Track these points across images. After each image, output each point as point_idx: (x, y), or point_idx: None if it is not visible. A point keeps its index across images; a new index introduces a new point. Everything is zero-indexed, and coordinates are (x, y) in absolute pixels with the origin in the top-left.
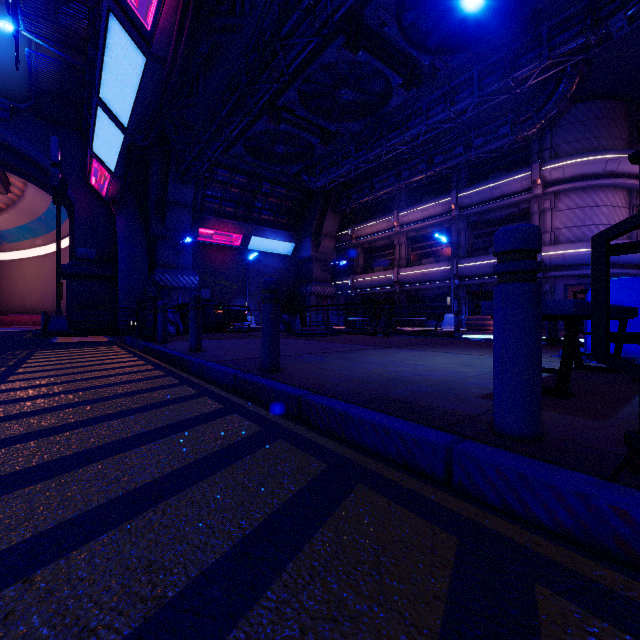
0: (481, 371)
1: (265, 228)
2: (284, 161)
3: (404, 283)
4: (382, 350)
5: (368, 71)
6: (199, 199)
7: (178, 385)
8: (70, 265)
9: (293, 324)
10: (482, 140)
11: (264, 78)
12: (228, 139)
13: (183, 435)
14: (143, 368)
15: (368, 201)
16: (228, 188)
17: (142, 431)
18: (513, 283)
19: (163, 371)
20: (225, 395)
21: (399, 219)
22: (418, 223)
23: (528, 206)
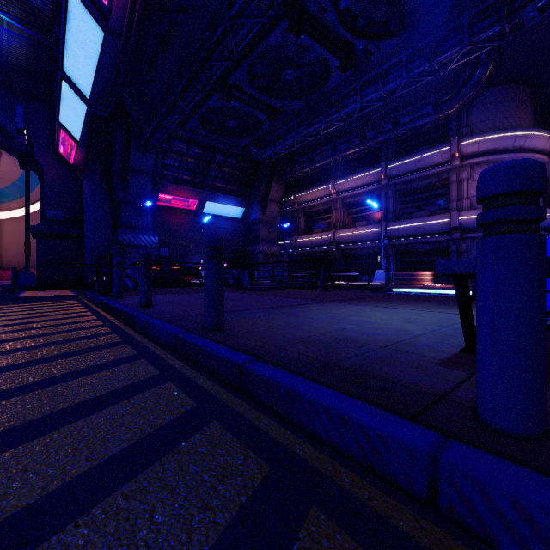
0: (426, 329)
1: (218, 194)
2: (235, 135)
3: (340, 243)
4: (324, 305)
5: (309, 54)
6: (158, 167)
7: (119, 344)
8: (40, 225)
9: (242, 279)
10: (408, 118)
11: (215, 56)
12: (184, 113)
13: (100, 416)
14: (91, 324)
15: (309, 171)
16: (185, 158)
17: (53, 411)
18: (510, 235)
19: (110, 327)
20: (165, 357)
21: (336, 187)
22: (352, 191)
23: (447, 176)
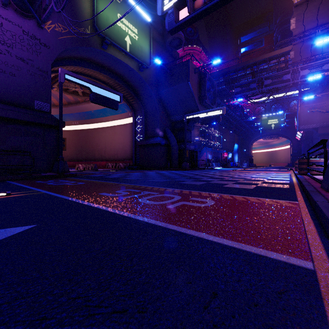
0: None
1: None
2: None
3: None
4: None
5: None
6: None
7: None
8: (292, 154)
9: None
10: None
11: None
12: None
13: None
14: None
15: None
16: None
17: None
18: None
19: None
20: None
21: None
22: None
23: None
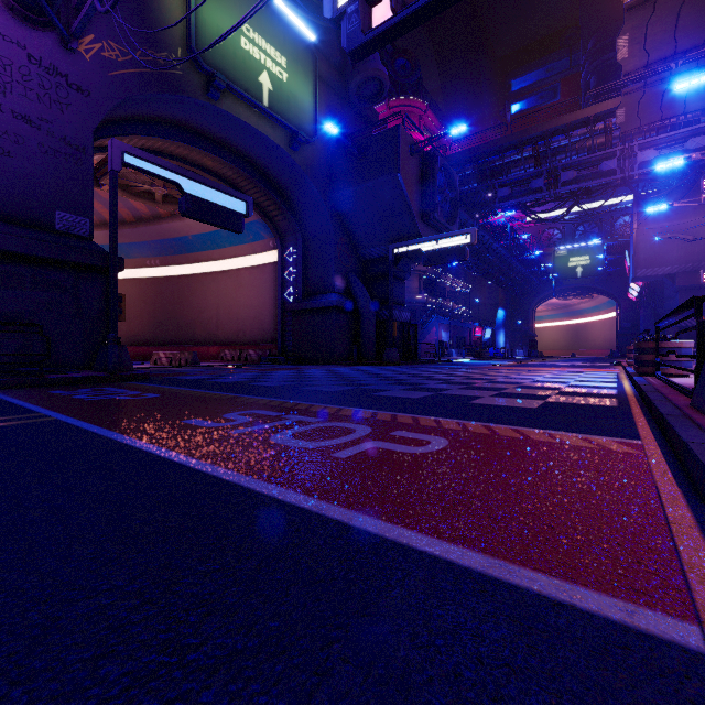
0: None
1: None
2: None
3: None
4: None
5: None
6: None
7: None
8: (619, 331)
9: None
10: None
11: None
12: None
13: None
14: None
15: None
16: None
17: None
18: None
19: None
20: None
21: None
22: None
23: None
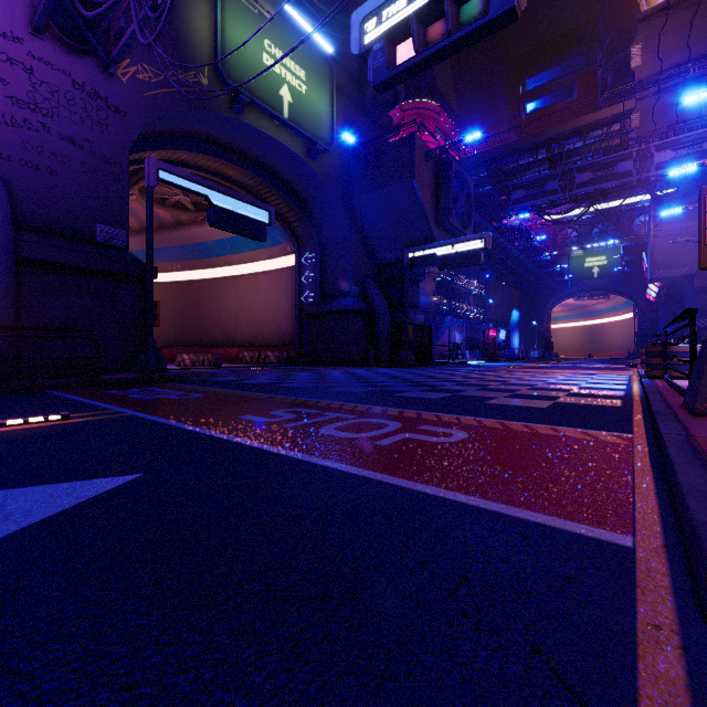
0: None
1: None
2: None
3: None
4: None
5: None
6: None
7: None
8: (637, 332)
9: None
10: None
11: None
12: None
13: None
14: None
15: None
16: None
17: None
18: None
19: None
20: None
21: None
22: None
23: None
